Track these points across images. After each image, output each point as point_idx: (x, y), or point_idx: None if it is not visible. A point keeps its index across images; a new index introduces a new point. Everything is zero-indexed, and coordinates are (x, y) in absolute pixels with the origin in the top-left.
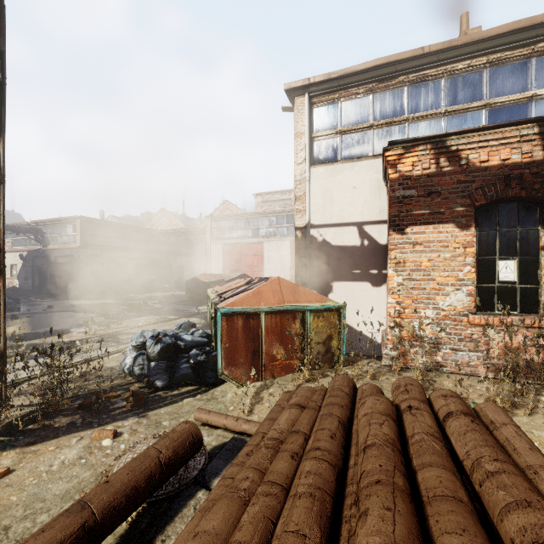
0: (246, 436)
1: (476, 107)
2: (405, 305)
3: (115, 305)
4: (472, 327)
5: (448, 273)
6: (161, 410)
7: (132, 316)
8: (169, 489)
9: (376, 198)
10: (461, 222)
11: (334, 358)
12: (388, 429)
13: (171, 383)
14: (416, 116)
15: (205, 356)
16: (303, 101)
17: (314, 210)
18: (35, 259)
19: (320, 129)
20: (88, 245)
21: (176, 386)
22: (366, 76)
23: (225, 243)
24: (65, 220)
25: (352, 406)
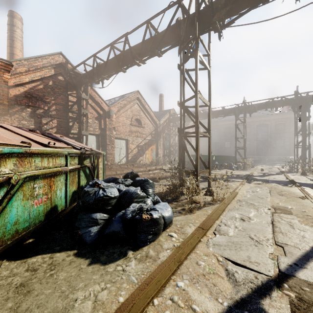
0: None
1: None
2: None
3: None
4: None
5: None
6: None
7: None
8: None
9: None
10: None
11: None
12: None
13: None
14: None
15: None
16: None
17: None
18: None
19: None
20: None
21: None
22: None
23: None
24: None
25: None
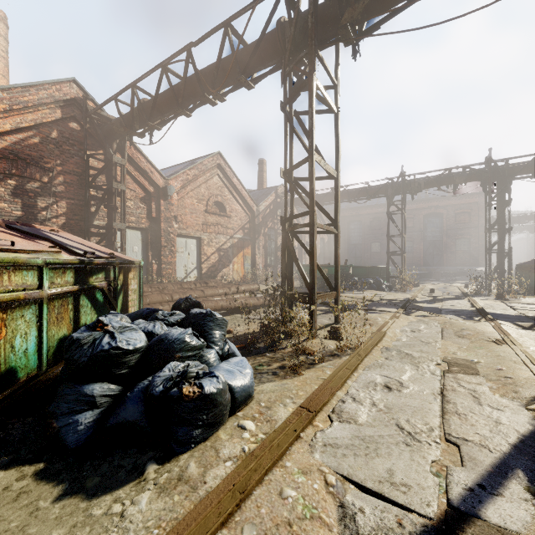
0: None
1: None
2: None
3: None
4: None
5: None
6: None
7: None
8: None
9: None
10: None
11: None
12: None
13: None
14: None
15: None
16: None
17: None
18: None
19: None
20: None
21: None
22: None
23: None
24: None
25: None
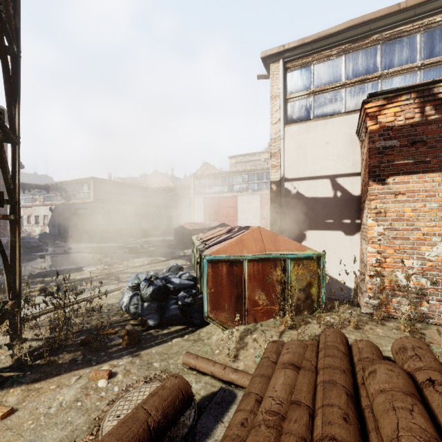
0: (234, 387)
1: None
2: (386, 255)
3: (118, 248)
4: None
5: (435, 223)
6: (152, 350)
7: (131, 257)
8: None
9: (349, 152)
10: None
11: (313, 304)
12: (423, 420)
13: (161, 322)
14: (390, 71)
15: (191, 298)
16: (278, 67)
17: (288, 165)
18: (60, 211)
19: (294, 91)
20: (99, 200)
21: (166, 325)
22: (339, 37)
23: (206, 197)
24: (82, 181)
25: (351, 369)
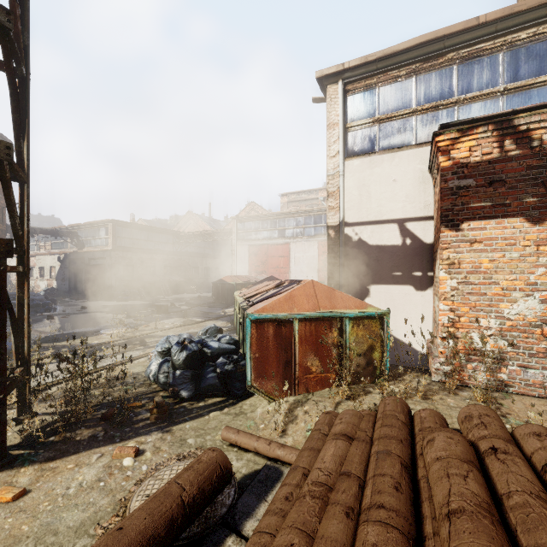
0: (281, 464)
1: (543, 82)
2: (460, 313)
3: (143, 306)
4: (546, 341)
5: (515, 276)
6: (186, 425)
7: (159, 318)
8: (194, 530)
9: (421, 191)
10: (532, 215)
11: (376, 371)
12: (477, 486)
13: (197, 393)
14: (468, 96)
15: (232, 365)
16: (337, 89)
17: (349, 207)
18: (71, 261)
19: (356, 118)
20: (119, 247)
21: (202, 396)
22: (409, 55)
23: (251, 244)
24: (98, 224)
25: (411, 439)
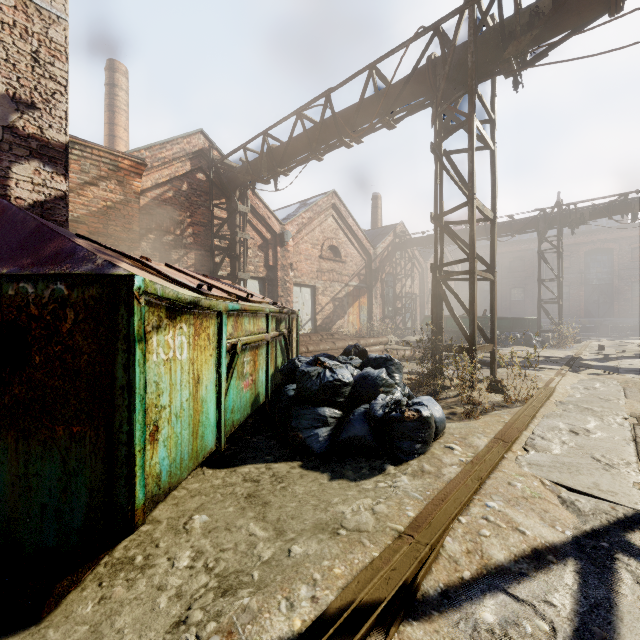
0: None
1: None
2: None
3: None
4: None
5: None
6: None
7: None
8: None
9: None
10: None
11: None
12: None
13: None
14: None
15: None
16: None
17: None
18: None
19: None
20: None
21: None
22: None
23: None
24: None
25: None
